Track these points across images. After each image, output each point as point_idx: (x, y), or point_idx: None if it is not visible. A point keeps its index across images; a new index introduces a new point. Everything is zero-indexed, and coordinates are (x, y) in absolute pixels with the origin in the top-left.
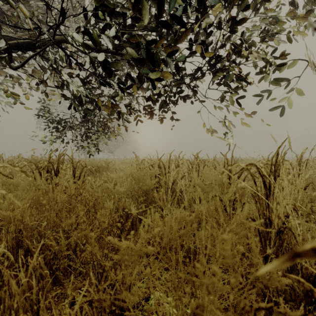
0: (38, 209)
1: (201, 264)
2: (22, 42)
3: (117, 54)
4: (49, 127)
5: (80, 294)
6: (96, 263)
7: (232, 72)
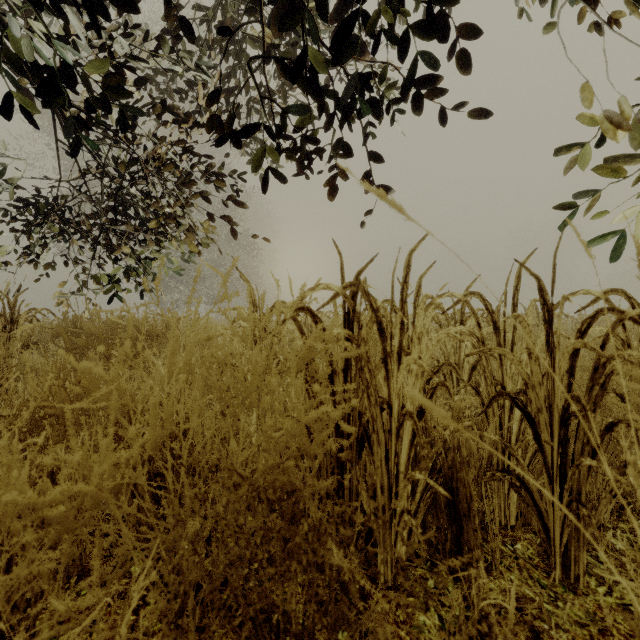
0: None
1: None
2: None
3: None
4: (3, 216)
5: None
6: None
7: None
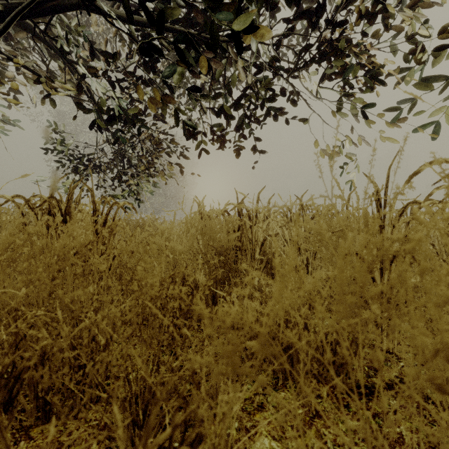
0: (23, 272)
1: (342, 378)
2: (11, 2)
3: (170, 30)
4: (63, 166)
5: (98, 443)
6: (132, 378)
7: (361, 59)
